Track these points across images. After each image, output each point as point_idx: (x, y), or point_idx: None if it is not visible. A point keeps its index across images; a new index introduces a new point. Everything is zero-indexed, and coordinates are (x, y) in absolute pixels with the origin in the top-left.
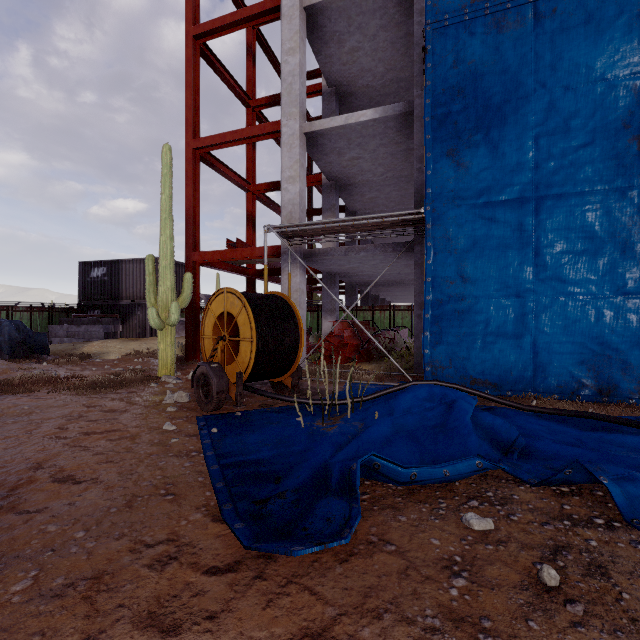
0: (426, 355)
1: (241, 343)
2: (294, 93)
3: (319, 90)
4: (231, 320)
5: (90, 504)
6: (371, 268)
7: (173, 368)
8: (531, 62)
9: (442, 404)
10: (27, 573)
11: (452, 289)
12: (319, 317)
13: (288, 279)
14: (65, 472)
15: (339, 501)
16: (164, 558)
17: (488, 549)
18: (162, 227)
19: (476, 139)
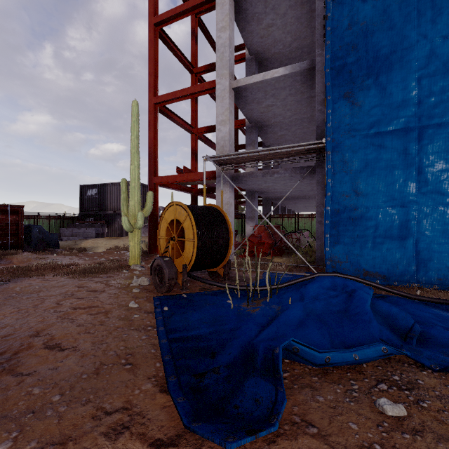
0: (327, 252)
1: (186, 242)
2: (225, 59)
3: (243, 58)
4: (179, 225)
5: (68, 370)
6: (282, 186)
7: (139, 259)
8: (414, 19)
9: (344, 293)
10: (9, 434)
11: (348, 201)
12: (243, 222)
13: (221, 195)
14: (54, 340)
15: (265, 383)
16: (118, 427)
17: (405, 438)
18: (132, 159)
19: (368, 83)
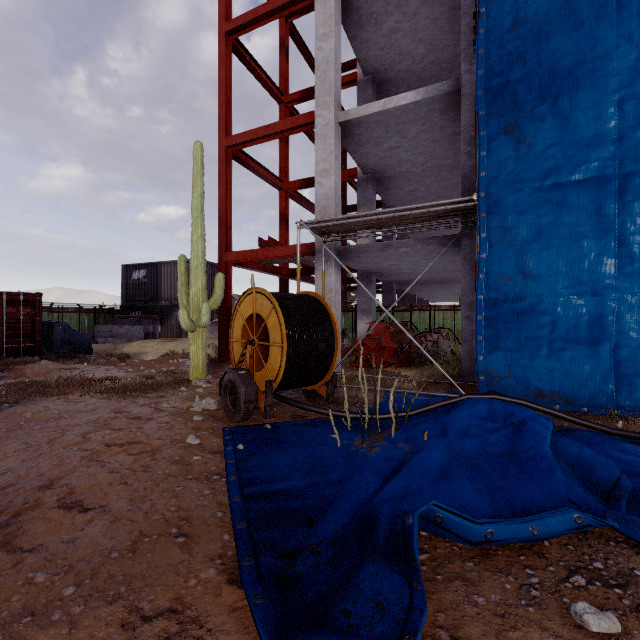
0: (479, 362)
1: (271, 348)
2: (328, 81)
3: (354, 80)
4: (261, 322)
5: (90, 543)
6: (411, 265)
7: (204, 371)
8: (613, 12)
9: (507, 425)
10: None
11: (511, 286)
12: (354, 318)
13: (322, 278)
14: (74, 495)
15: (393, 575)
16: None
17: None
18: (193, 226)
19: (541, 110)
